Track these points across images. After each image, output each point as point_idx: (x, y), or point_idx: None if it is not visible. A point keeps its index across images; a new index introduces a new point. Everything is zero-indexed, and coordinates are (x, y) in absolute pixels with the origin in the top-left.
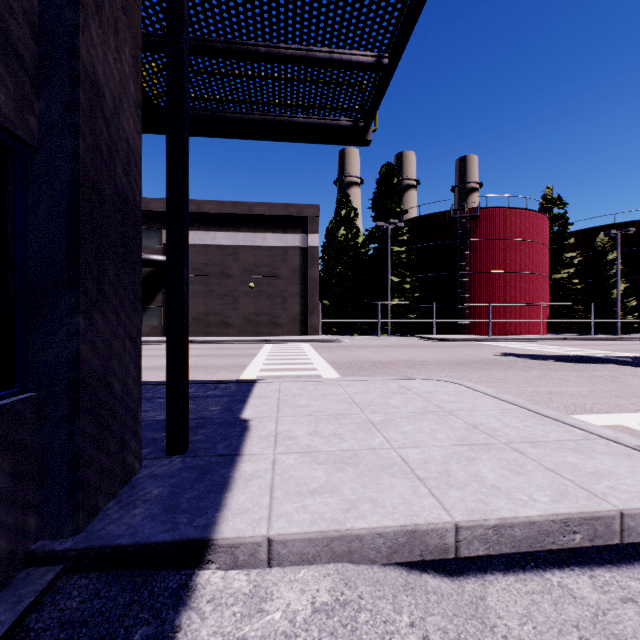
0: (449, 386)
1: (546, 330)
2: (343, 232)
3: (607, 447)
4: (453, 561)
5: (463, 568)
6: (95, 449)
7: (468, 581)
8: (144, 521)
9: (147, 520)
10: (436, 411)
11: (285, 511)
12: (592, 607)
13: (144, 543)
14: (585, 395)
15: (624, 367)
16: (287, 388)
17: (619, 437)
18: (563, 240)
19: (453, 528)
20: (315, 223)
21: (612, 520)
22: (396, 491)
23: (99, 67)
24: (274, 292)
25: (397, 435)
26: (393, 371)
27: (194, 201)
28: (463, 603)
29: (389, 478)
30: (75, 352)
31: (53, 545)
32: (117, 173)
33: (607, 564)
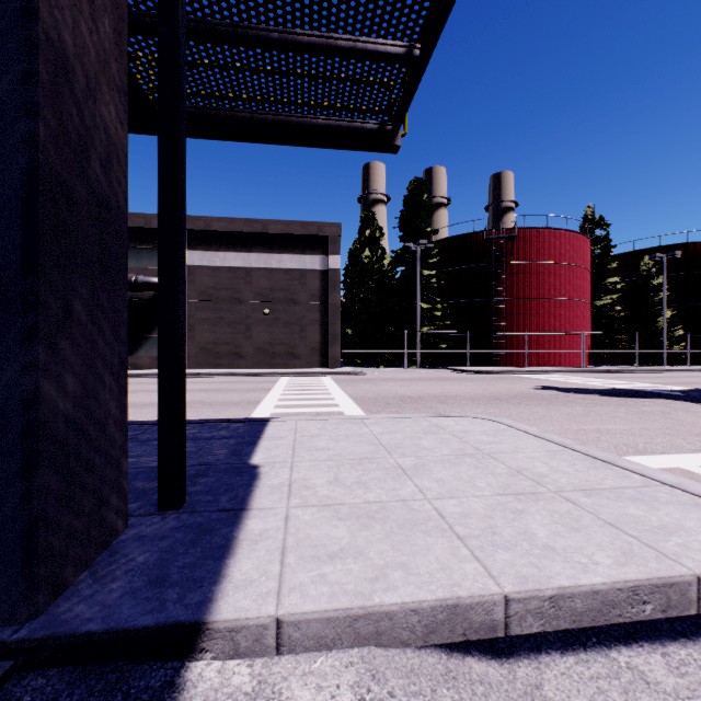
0: (487, 424)
1: (587, 361)
2: (368, 254)
3: (671, 495)
4: (501, 638)
5: (513, 647)
6: (61, 509)
7: (520, 664)
8: (123, 598)
9: (127, 597)
10: (474, 454)
11: (299, 582)
12: (669, 695)
13: (120, 629)
14: (636, 433)
15: (675, 402)
16: (304, 427)
17: (683, 483)
18: (605, 264)
19: (502, 601)
20: (337, 243)
21: (688, 586)
22: (432, 554)
23: (67, 35)
24: (291, 319)
25: (431, 483)
26: (423, 407)
27: (202, 218)
28: (516, 694)
29: (423, 537)
30: (33, 389)
31: (2, 634)
32: (93, 169)
33: (681, 638)
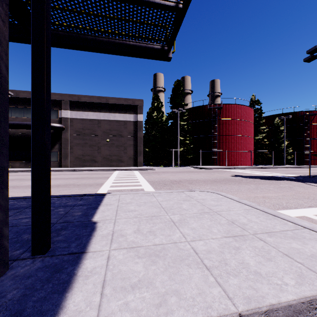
0: (213, 195)
1: (252, 163)
2: (155, 114)
3: (310, 235)
4: None
5: None
6: None
7: None
8: None
9: None
10: (209, 212)
11: (111, 310)
12: None
13: None
14: (281, 198)
15: (293, 182)
16: (123, 198)
17: (314, 227)
18: (260, 120)
19: None
20: (141, 109)
21: None
22: (193, 281)
23: None
24: (120, 144)
25: (189, 230)
26: (182, 186)
27: (76, 95)
28: None
29: (187, 269)
30: None
31: None
32: None
33: None
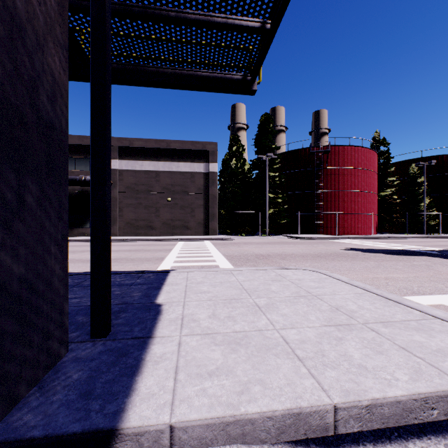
0: (313, 274)
1: (375, 231)
2: (234, 162)
3: (442, 326)
4: None
5: (339, 440)
6: (16, 344)
7: None
8: (59, 409)
9: (62, 408)
10: (306, 295)
11: (187, 395)
12: None
13: (55, 435)
14: (411, 280)
15: (434, 258)
16: (193, 277)
17: None
18: (387, 169)
19: (332, 409)
20: (214, 155)
21: None
22: (281, 372)
23: (20, 4)
24: (185, 204)
25: (278, 317)
26: (271, 262)
27: (127, 139)
28: None
29: (274, 358)
30: None
31: None
32: (41, 101)
33: None
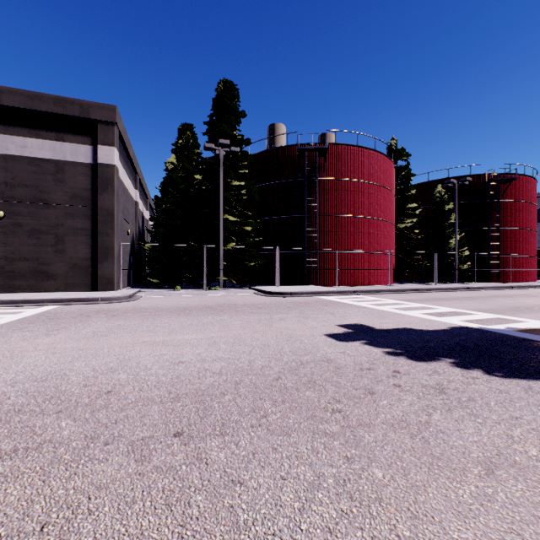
0: None
1: (393, 279)
2: (174, 161)
3: None
4: None
5: None
6: None
7: None
8: None
9: None
10: None
11: None
12: None
13: None
14: None
15: None
16: None
17: None
18: (406, 191)
19: None
20: (110, 131)
21: None
22: None
23: None
24: (41, 226)
25: None
26: None
27: None
28: None
29: None
30: None
31: None
32: None
33: None
